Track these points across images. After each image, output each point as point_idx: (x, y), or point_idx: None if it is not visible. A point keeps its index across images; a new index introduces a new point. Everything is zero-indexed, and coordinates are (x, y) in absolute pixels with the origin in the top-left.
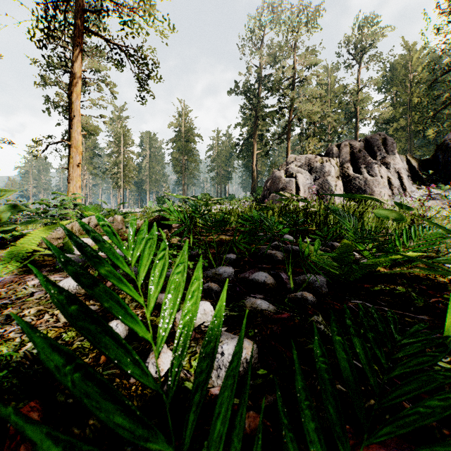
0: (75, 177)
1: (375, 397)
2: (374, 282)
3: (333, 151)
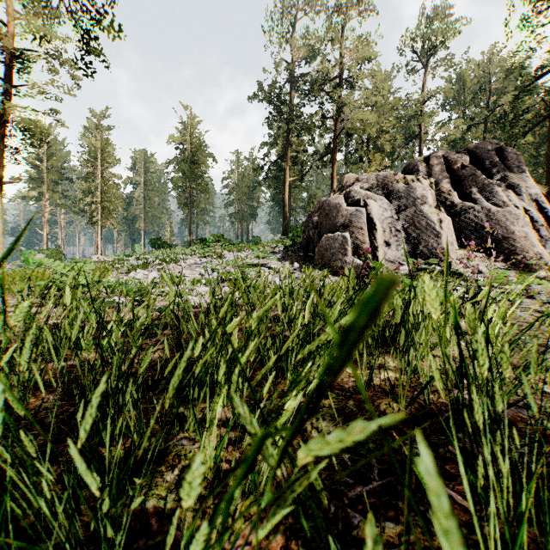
0: None
1: None
2: None
3: (419, 167)
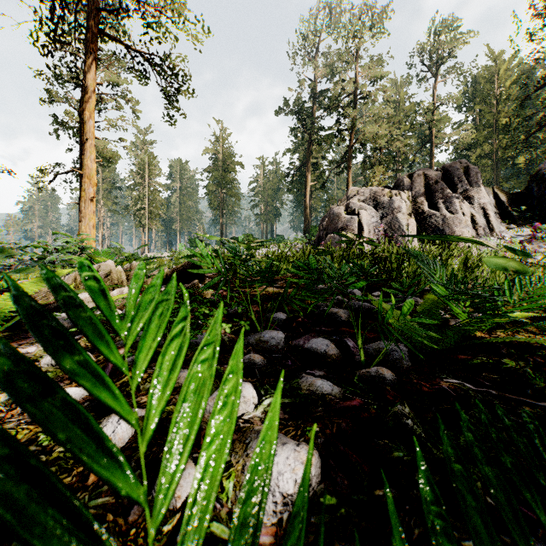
0: (87, 215)
1: (503, 545)
2: (471, 352)
3: (404, 182)
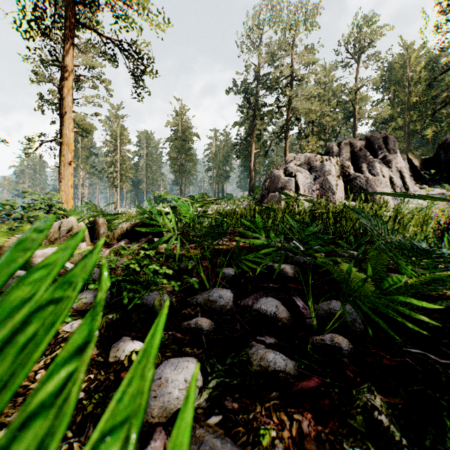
0: (66, 176)
1: None
2: (421, 312)
3: (333, 149)
